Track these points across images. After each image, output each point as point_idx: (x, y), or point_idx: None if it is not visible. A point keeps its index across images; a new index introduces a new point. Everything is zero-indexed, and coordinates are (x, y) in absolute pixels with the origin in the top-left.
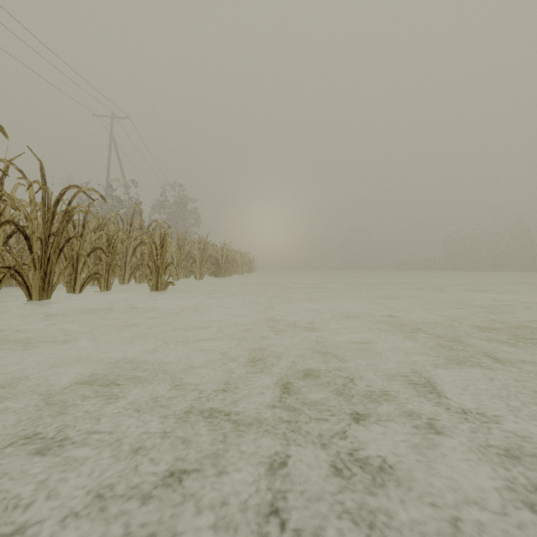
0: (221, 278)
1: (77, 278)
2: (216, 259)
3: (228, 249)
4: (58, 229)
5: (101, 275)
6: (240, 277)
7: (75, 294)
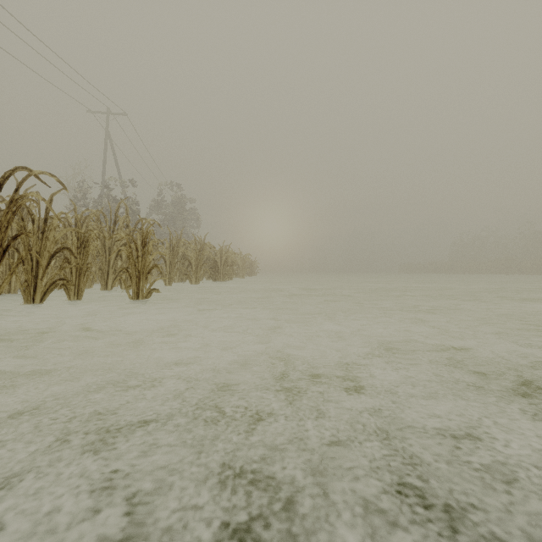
0: (220, 282)
1: (37, 284)
2: (214, 262)
3: (228, 251)
4: (0, 223)
5: (68, 281)
6: (241, 280)
7: (35, 305)
